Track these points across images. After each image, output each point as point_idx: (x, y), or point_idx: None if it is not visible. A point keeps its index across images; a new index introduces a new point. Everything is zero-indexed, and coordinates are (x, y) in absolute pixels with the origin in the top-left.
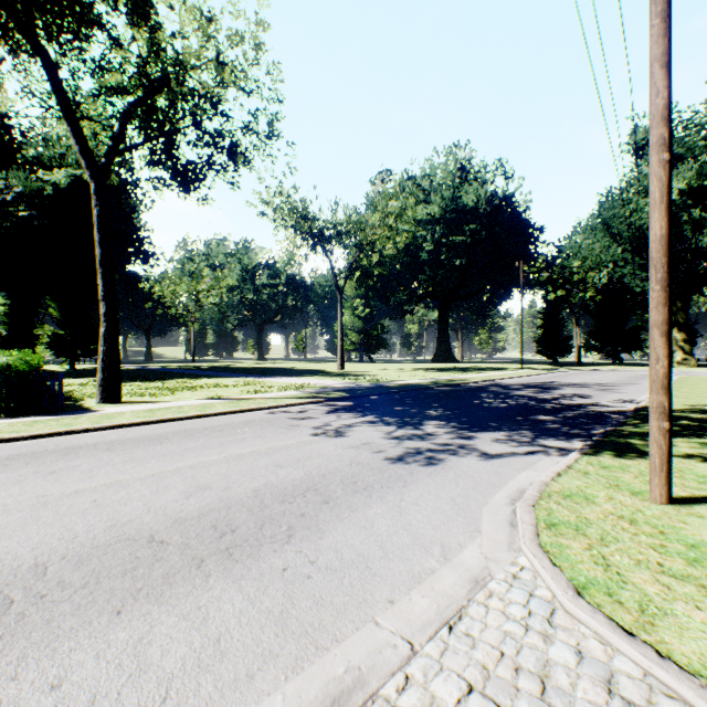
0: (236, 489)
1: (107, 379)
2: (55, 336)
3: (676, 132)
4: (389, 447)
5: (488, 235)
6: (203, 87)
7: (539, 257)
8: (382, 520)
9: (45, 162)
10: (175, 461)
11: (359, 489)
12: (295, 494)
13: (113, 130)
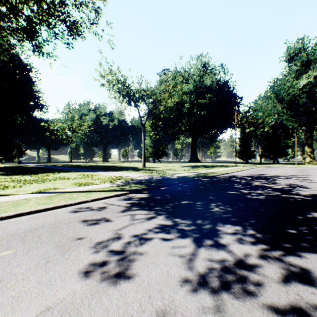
0: None
1: None
2: None
3: (308, 50)
4: None
5: (216, 101)
6: None
7: (240, 112)
8: None
9: None
10: None
11: None
12: None
13: None
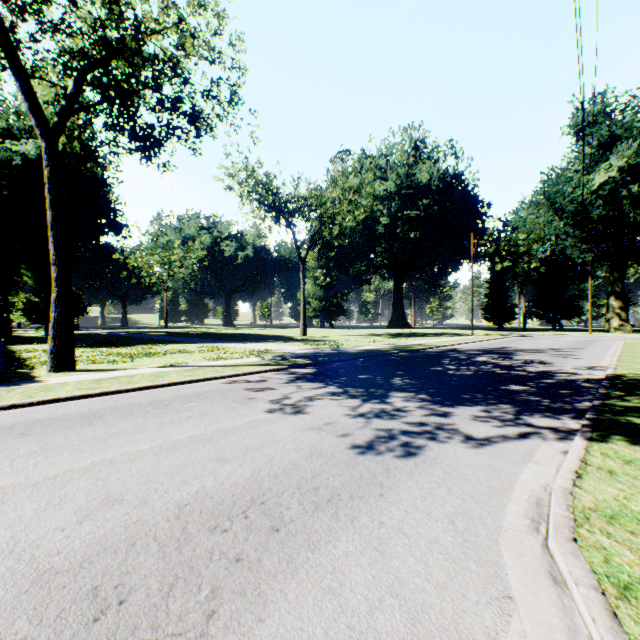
0: (155, 504)
1: (58, 346)
2: (30, 303)
3: (614, 114)
4: (356, 429)
5: (440, 211)
6: (165, 54)
7: (487, 231)
8: (357, 572)
9: (16, 134)
10: (94, 452)
11: (321, 503)
12: (233, 512)
13: (65, 89)
